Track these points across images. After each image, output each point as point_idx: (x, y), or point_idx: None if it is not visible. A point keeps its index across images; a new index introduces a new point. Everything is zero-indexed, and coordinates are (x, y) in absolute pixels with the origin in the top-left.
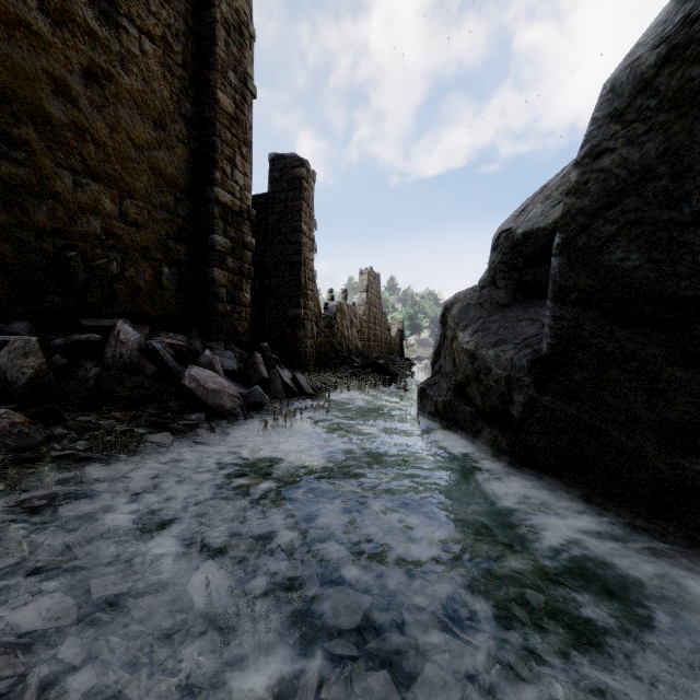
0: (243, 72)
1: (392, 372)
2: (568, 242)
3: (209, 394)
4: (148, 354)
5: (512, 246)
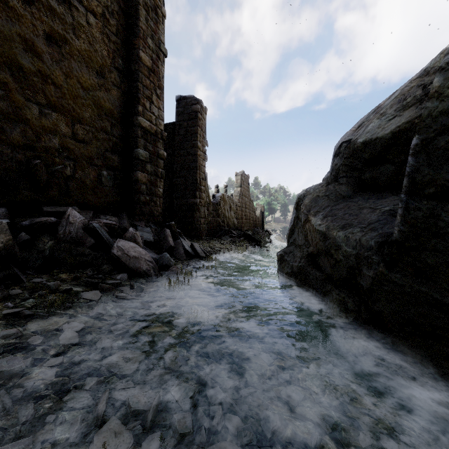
0: (157, 39)
1: (257, 240)
2: (427, 142)
3: (131, 259)
4: (89, 231)
5: (352, 152)
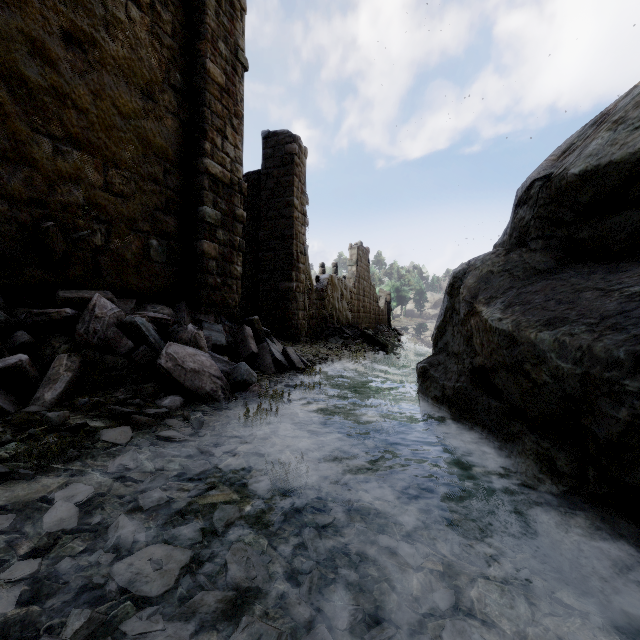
0: (234, 44)
1: (381, 342)
2: None
3: (187, 374)
4: (126, 330)
5: (555, 195)
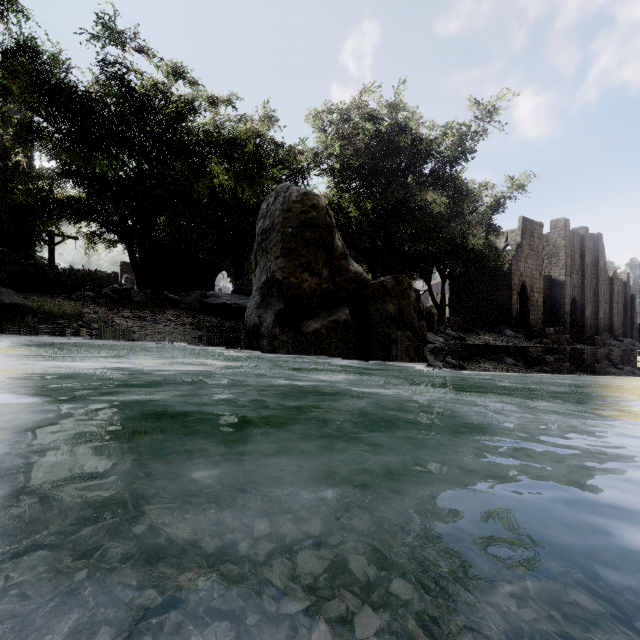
0: (629, 294)
1: None
2: None
3: None
4: None
5: None
